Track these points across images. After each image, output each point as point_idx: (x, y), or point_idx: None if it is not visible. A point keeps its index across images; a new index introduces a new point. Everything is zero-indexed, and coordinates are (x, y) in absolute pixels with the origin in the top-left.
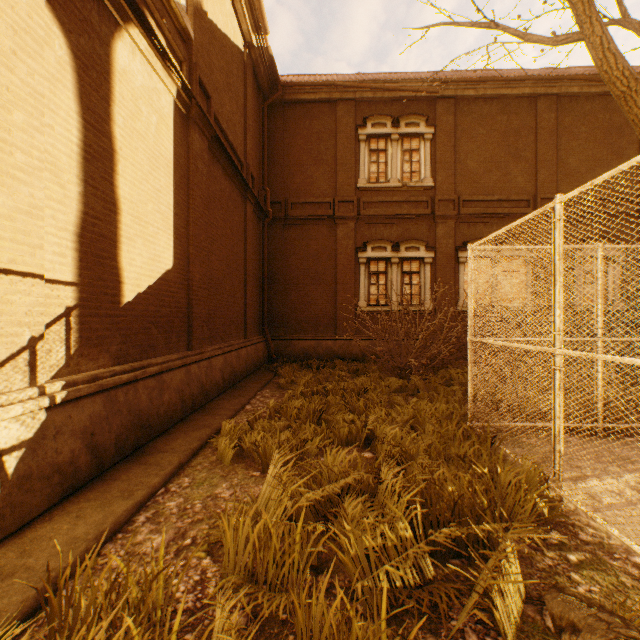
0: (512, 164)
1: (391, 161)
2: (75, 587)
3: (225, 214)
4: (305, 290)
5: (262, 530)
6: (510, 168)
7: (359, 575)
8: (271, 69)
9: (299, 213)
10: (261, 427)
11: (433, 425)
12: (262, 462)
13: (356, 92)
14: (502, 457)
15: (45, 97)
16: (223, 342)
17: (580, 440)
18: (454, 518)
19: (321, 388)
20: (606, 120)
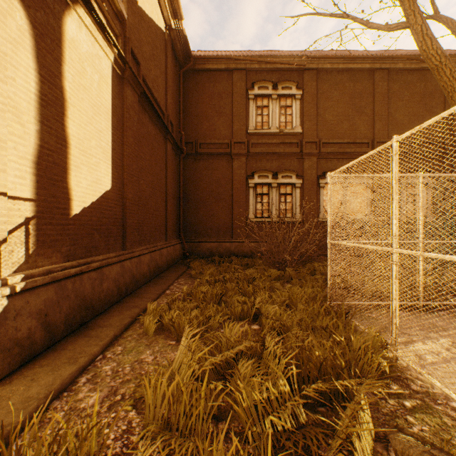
0: (357, 117)
1: (272, 114)
2: (23, 441)
3: (151, 150)
4: (210, 206)
5: (175, 389)
6: (355, 120)
7: (250, 423)
8: (185, 46)
9: (206, 150)
10: (177, 307)
11: (303, 304)
12: (177, 334)
13: (247, 64)
14: (353, 328)
15: (8, 56)
16: (149, 244)
17: (407, 314)
18: (320, 375)
19: (221, 277)
20: (422, 87)
